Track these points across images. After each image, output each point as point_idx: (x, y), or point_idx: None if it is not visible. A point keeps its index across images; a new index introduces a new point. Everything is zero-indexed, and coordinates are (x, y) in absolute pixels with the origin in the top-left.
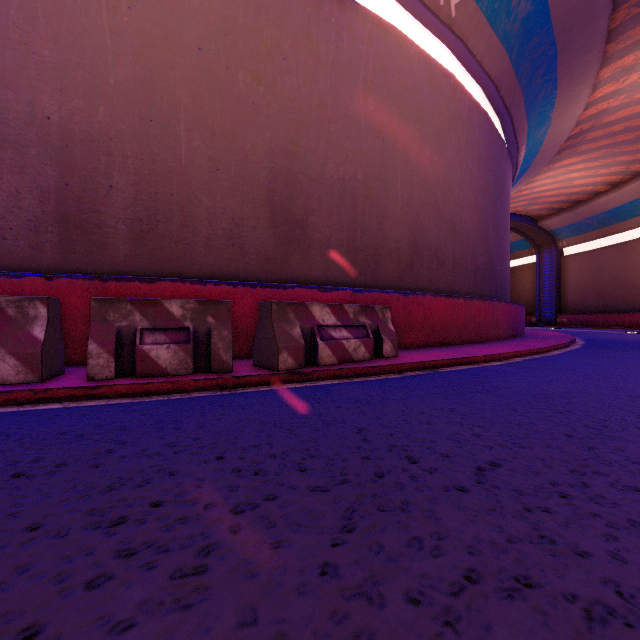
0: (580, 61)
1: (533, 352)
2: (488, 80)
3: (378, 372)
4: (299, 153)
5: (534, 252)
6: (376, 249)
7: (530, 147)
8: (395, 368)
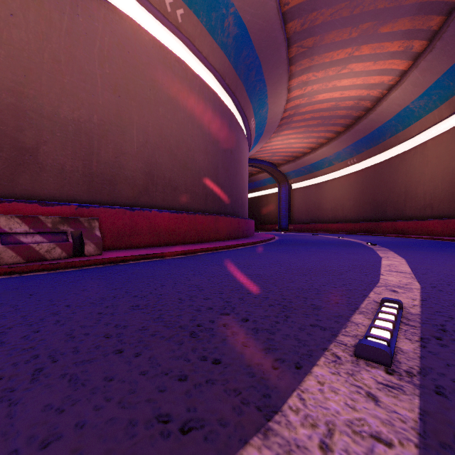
0: (276, 72)
1: (219, 248)
2: (215, 71)
3: (58, 267)
4: (29, 94)
5: (277, 186)
6: (112, 176)
7: (259, 120)
8: (78, 264)
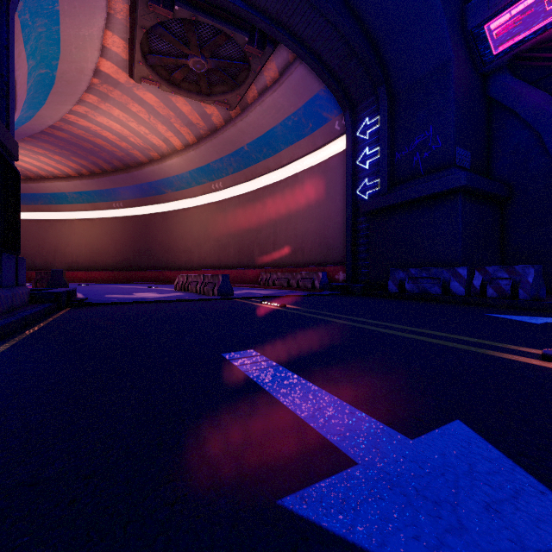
0: None
1: None
2: None
3: None
4: None
5: None
6: None
7: None
8: None
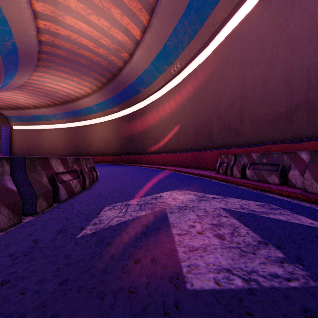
0: (27, 68)
1: None
2: None
3: None
4: None
5: None
6: None
7: (3, 84)
8: None
